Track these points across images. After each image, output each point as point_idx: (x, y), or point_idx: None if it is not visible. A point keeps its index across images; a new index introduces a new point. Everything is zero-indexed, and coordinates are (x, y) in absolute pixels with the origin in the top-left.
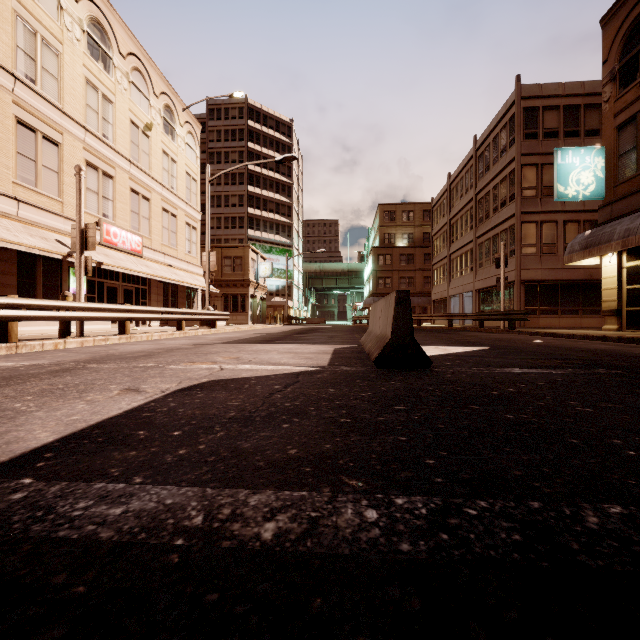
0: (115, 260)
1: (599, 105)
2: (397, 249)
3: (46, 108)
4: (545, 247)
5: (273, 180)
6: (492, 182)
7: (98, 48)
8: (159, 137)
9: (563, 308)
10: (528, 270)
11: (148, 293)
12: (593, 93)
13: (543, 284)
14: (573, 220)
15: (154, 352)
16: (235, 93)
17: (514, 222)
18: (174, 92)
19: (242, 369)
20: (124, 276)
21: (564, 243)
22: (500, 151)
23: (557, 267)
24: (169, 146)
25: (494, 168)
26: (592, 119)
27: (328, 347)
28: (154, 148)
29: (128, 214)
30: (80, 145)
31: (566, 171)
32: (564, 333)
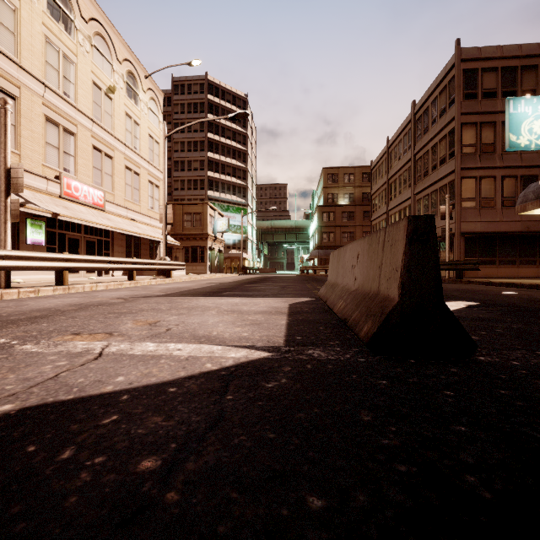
0: (75, 212)
1: (535, 66)
2: (339, 207)
3: (1, 60)
4: (484, 201)
5: (230, 147)
6: (431, 142)
7: (59, 9)
8: (122, 100)
9: (501, 258)
10: (468, 223)
11: (111, 245)
12: (530, 55)
13: (482, 236)
14: (510, 175)
15: (58, 311)
16: (193, 61)
17: (454, 178)
18: (137, 60)
19: (133, 356)
20: (86, 228)
21: (502, 197)
22: (439, 112)
23: (495, 220)
24: (132, 109)
25: (433, 129)
26: (529, 80)
27: (281, 302)
28: (117, 110)
29: (90, 170)
30: (39, 100)
31: (518, 120)
32: (525, 283)
